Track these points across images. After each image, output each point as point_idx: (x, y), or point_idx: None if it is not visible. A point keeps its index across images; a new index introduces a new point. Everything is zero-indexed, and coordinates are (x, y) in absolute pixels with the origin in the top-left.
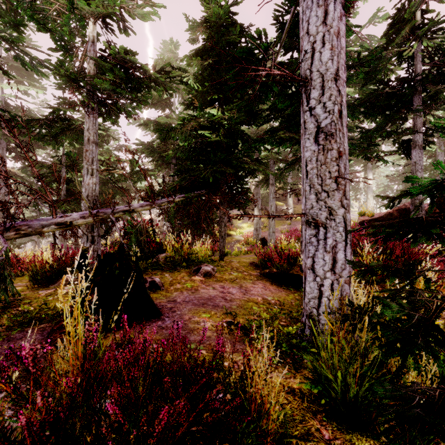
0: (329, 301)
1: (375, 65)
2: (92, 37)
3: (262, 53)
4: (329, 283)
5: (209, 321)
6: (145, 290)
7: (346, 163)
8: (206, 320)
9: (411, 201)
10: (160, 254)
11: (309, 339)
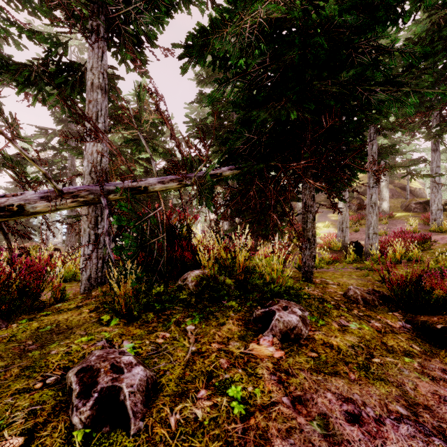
0: None
1: None
2: None
3: None
4: None
5: None
6: None
7: None
8: None
9: None
10: (191, 272)
11: None
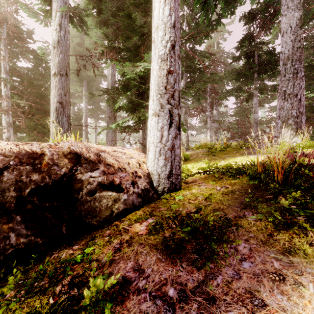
0: None
1: None
2: None
3: None
4: None
5: None
6: None
7: None
8: None
9: None
10: None
11: None
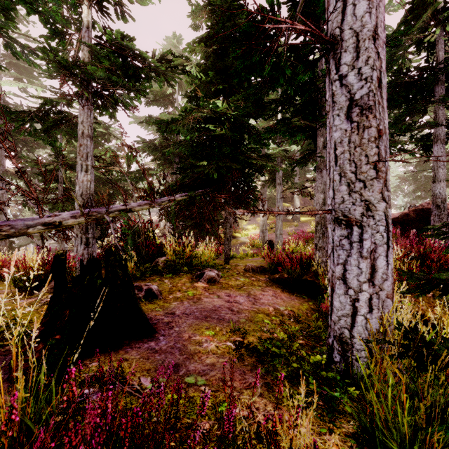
0: (367, 320)
1: (392, 53)
2: (86, 22)
3: (274, 28)
4: (366, 297)
5: (213, 341)
6: (136, 303)
7: (387, 144)
8: (210, 340)
9: (432, 201)
10: (160, 258)
11: (339, 368)
